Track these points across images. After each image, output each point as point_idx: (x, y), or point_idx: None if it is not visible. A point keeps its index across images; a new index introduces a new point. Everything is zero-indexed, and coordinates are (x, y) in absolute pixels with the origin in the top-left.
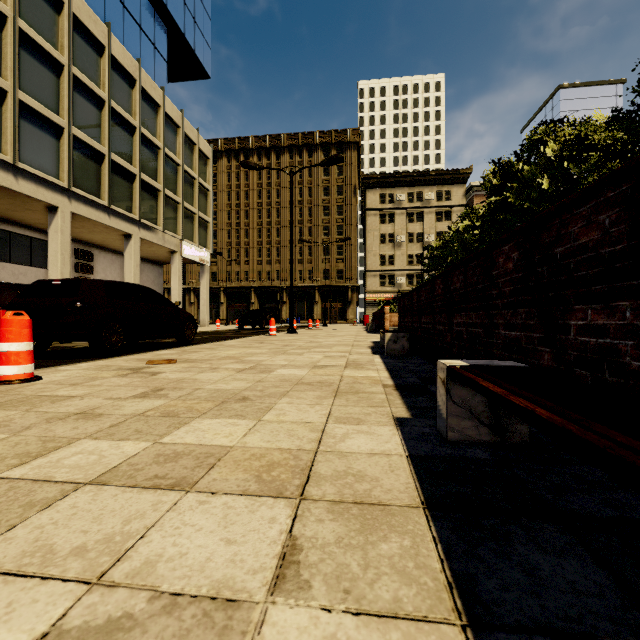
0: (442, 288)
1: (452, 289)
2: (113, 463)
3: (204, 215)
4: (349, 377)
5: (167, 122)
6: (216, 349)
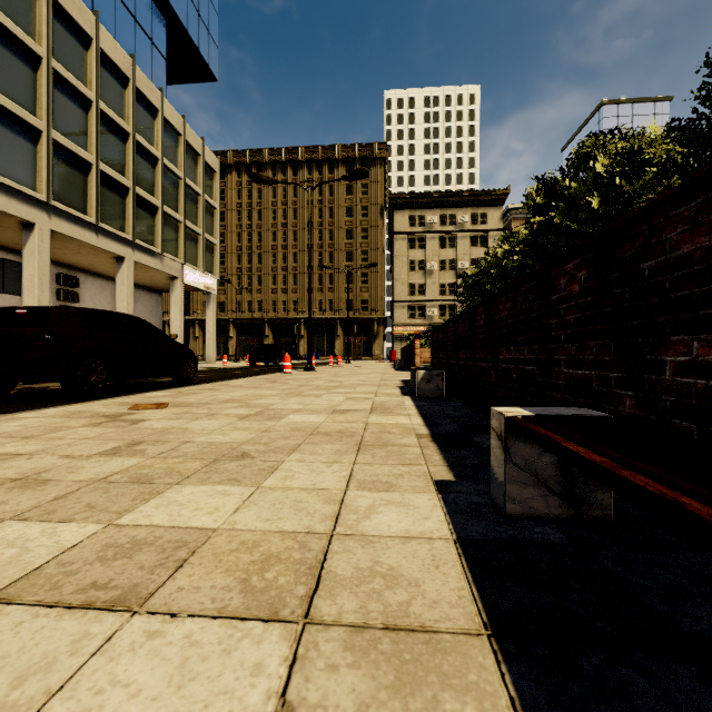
0: (484, 318)
1: (497, 319)
2: (36, 562)
3: (210, 236)
4: (375, 425)
5: (166, 129)
6: (219, 390)
